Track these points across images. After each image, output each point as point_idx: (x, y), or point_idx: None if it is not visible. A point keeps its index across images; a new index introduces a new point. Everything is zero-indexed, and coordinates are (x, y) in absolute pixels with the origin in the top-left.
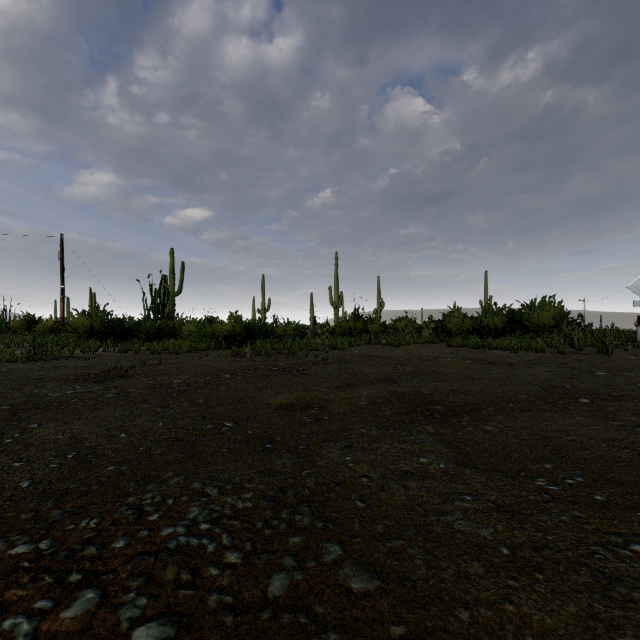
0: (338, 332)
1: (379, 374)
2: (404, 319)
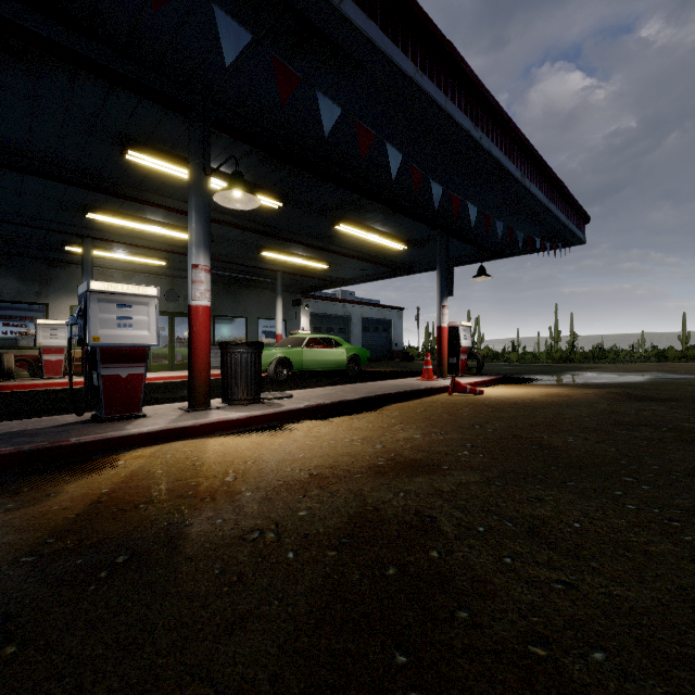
0: None
1: None
2: (624, 350)
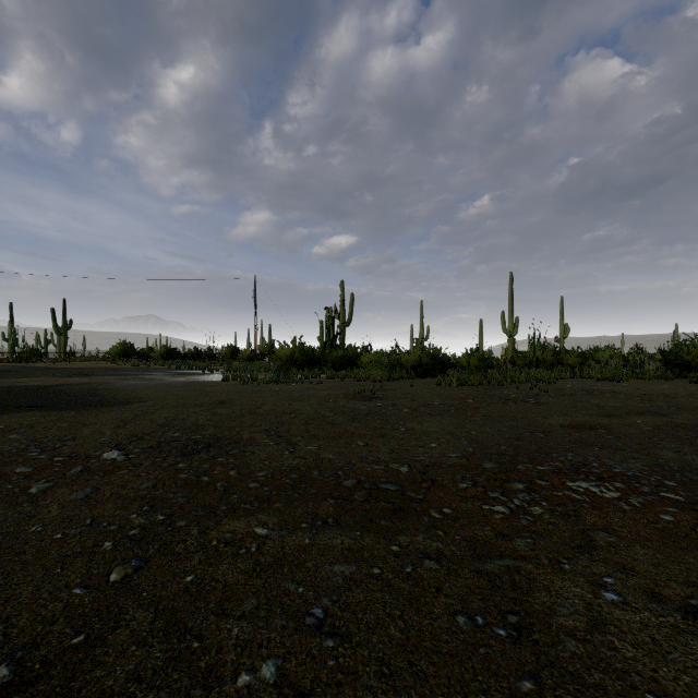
0: (520, 364)
1: (631, 407)
2: (608, 349)
